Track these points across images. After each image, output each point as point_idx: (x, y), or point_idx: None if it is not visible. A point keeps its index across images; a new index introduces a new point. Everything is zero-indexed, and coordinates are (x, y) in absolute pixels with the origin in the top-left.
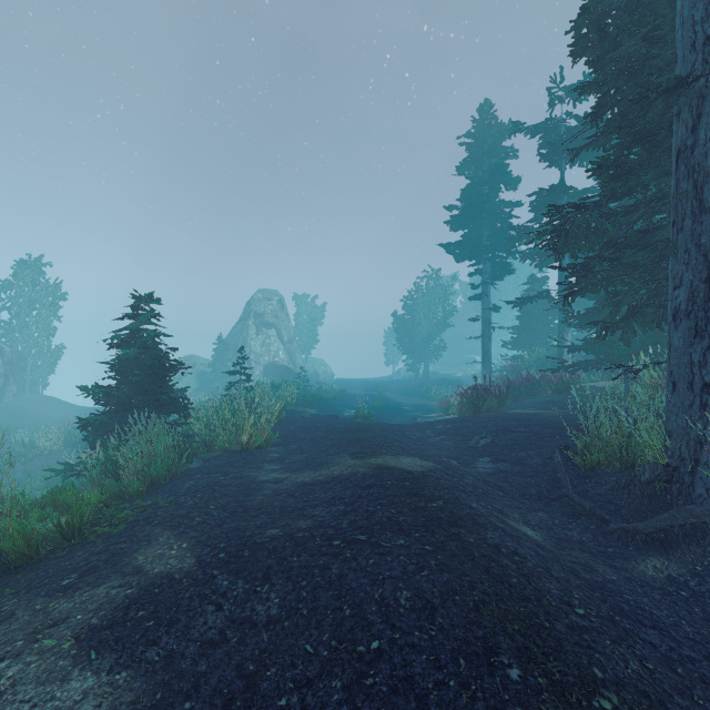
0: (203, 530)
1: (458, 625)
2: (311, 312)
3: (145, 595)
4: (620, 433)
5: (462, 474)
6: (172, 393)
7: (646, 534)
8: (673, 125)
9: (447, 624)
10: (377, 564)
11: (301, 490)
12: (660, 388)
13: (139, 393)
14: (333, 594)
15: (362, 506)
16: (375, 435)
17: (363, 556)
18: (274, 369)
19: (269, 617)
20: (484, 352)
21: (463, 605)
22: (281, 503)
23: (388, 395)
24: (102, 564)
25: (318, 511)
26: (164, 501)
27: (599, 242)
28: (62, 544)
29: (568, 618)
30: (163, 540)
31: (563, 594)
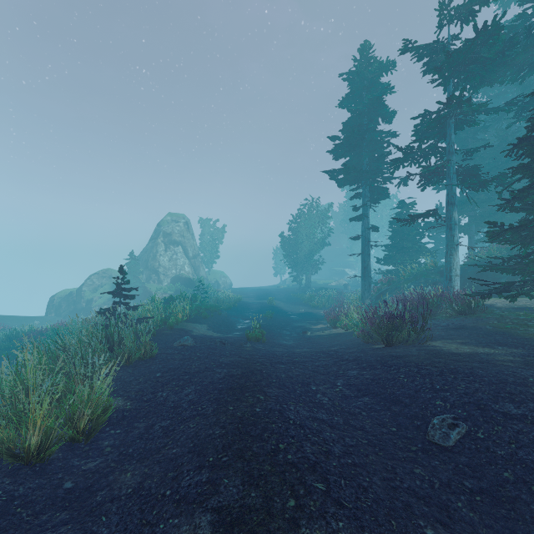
0: None
1: None
2: (213, 233)
3: None
4: None
5: None
6: None
7: None
8: None
9: None
10: None
11: None
12: None
13: None
14: None
15: None
16: (269, 406)
17: None
18: (180, 281)
19: None
20: (364, 267)
21: None
22: None
23: (277, 303)
24: None
25: None
26: None
27: None
28: None
29: None
30: None
31: None
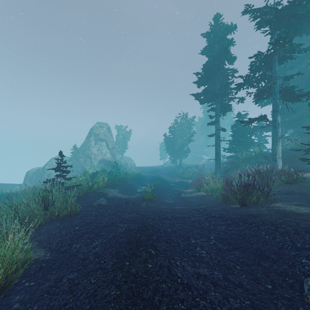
0: None
1: None
2: (124, 134)
3: None
4: None
5: None
6: None
7: None
8: None
9: None
10: None
11: None
12: None
13: None
14: None
15: None
16: (159, 262)
17: None
18: (104, 162)
19: None
20: (216, 153)
21: None
22: None
23: (162, 176)
24: None
25: None
26: None
27: None
28: None
29: None
30: None
31: None
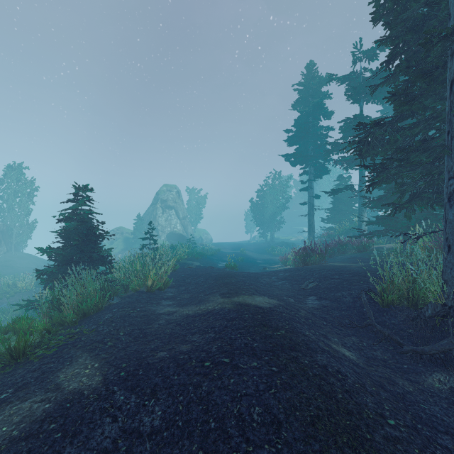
0: (112, 352)
1: (299, 438)
2: (197, 199)
3: (59, 409)
4: (406, 280)
5: (297, 308)
6: (100, 252)
7: (430, 354)
8: (448, 64)
9: (290, 437)
10: (236, 383)
11: (185, 321)
12: (431, 249)
13: (77, 252)
14: (202, 408)
15: (227, 334)
16: (238, 280)
17: (226, 376)
18: (174, 236)
19: (152, 427)
20: (309, 225)
21: (302, 419)
22: (170, 330)
23: (247, 253)
24: (33, 380)
25: (196, 338)
26: (87, 330)
27: (392, 148)
28: (11, 362)
29: (383, 429)
30: (81, 361)
31: (376, 406)
